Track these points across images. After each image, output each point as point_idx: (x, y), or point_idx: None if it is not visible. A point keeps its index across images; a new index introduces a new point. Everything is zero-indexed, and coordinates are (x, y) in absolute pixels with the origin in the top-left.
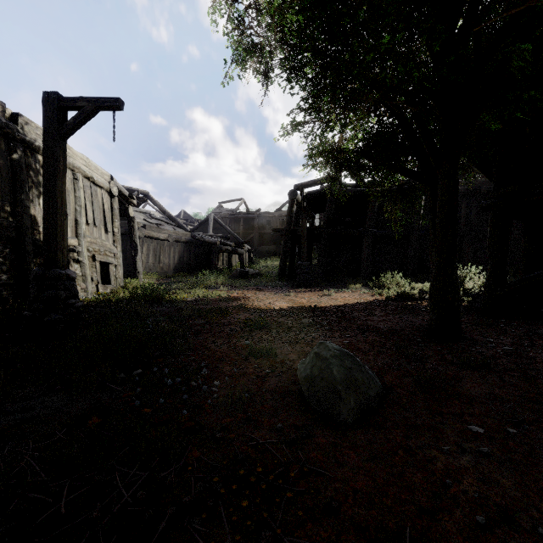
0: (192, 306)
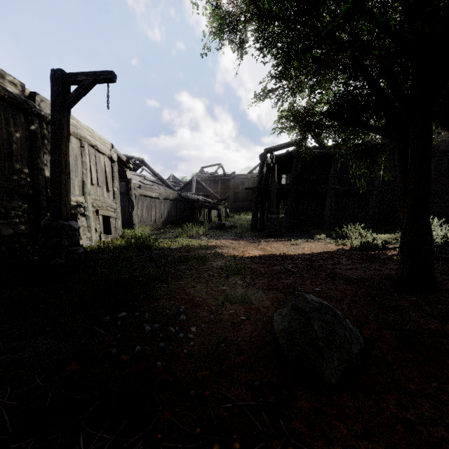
0: (176, 253)
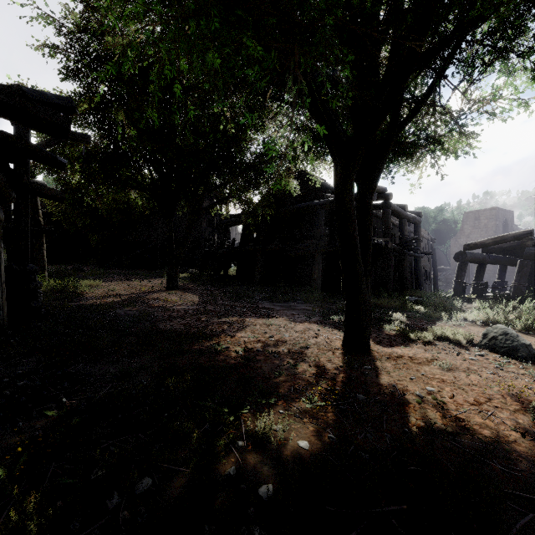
0: None
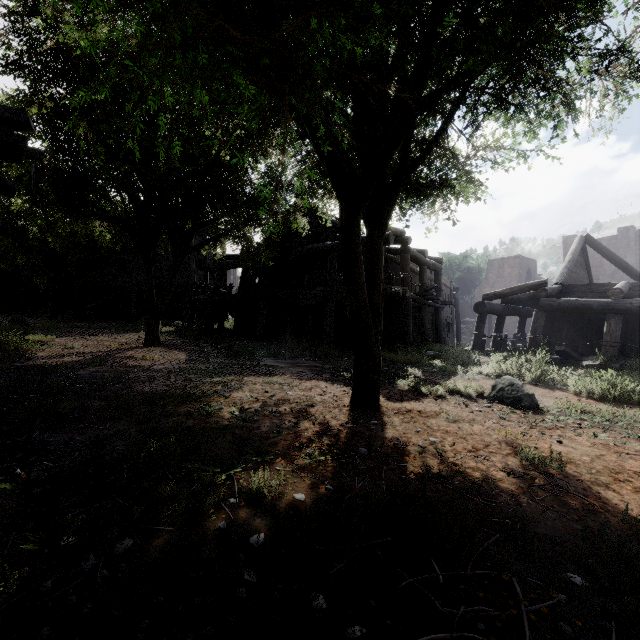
0: None
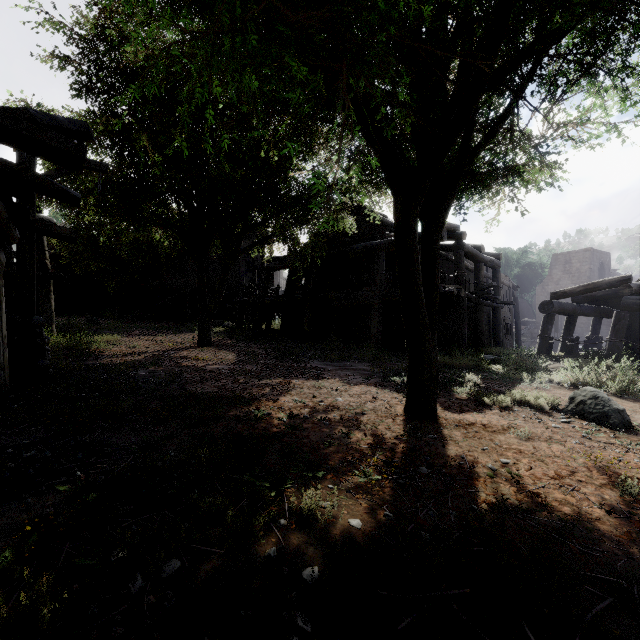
0: None
